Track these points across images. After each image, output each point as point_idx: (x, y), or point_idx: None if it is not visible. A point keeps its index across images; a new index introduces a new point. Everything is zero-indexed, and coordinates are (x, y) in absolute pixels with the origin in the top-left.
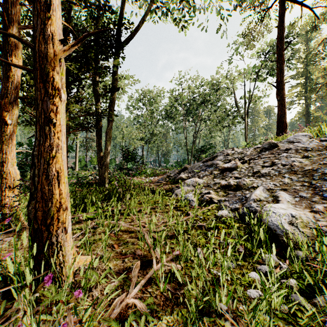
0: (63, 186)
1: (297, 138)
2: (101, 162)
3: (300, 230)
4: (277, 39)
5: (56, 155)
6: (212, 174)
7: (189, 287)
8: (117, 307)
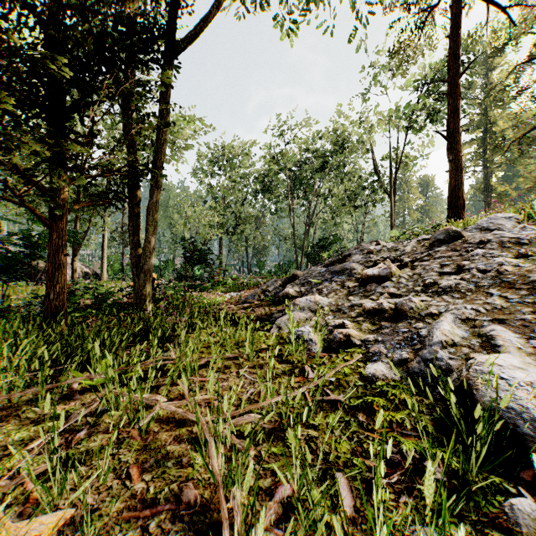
0: None
1: (495, 223)
2: (139, 265)
3: None
4: (449, 56)
5: None
6: (345, 289)
7: None
8: None
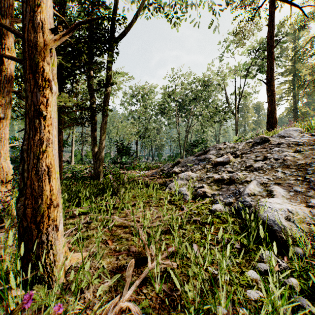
0: (53, 182)
1: (288, 133)
2: (96, 156)
3: (296, 226)
4: (267, 36)
5: (47, 149)
6: (205, 168)
7: (189, 294)
8: (110, 312)
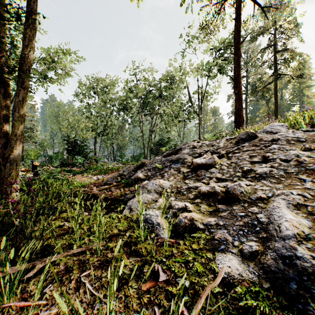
0: None
1: (274, 128)
2: (6, 155)
3: None
4: (235, 32)
5: None
6: (181, 173)
7: None
8: None
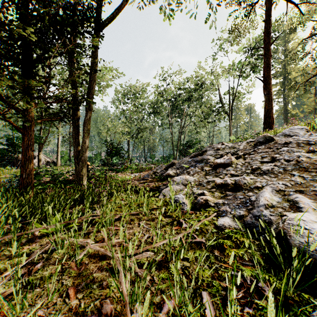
0: None
1: (293, 132)
2: (78, 157)
3: None
4: (264, 33)
5: None
6: (204, 171)
7: None
8: None
